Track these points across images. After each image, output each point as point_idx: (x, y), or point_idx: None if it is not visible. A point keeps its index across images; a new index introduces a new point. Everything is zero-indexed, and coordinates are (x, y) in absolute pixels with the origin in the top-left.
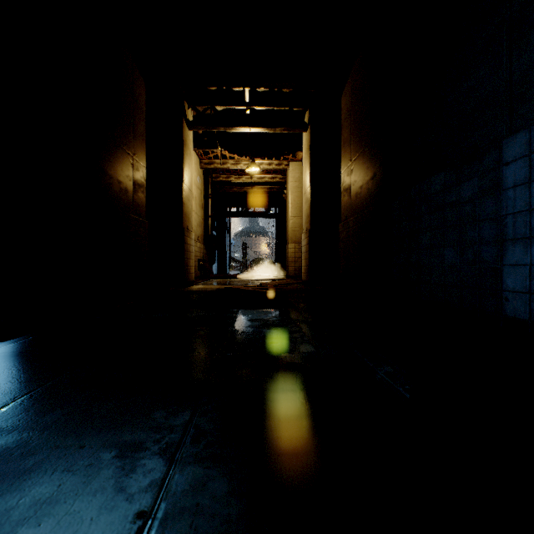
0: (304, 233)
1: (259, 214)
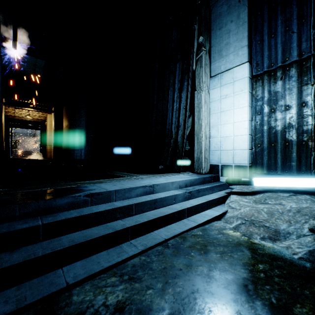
0: (52, 143)
1: (30, 127)
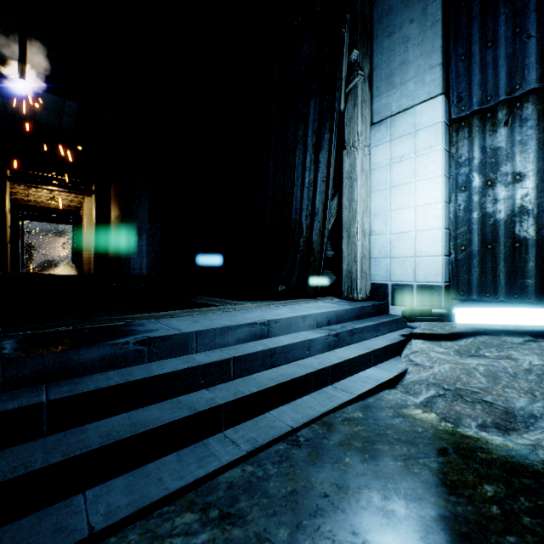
0: (93, 248)
1: (55, 220)
